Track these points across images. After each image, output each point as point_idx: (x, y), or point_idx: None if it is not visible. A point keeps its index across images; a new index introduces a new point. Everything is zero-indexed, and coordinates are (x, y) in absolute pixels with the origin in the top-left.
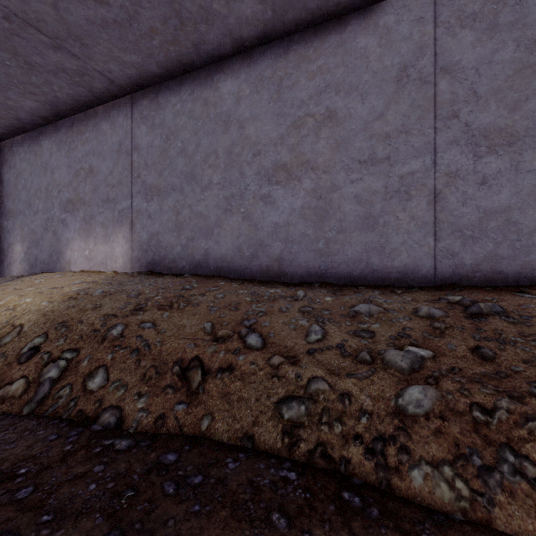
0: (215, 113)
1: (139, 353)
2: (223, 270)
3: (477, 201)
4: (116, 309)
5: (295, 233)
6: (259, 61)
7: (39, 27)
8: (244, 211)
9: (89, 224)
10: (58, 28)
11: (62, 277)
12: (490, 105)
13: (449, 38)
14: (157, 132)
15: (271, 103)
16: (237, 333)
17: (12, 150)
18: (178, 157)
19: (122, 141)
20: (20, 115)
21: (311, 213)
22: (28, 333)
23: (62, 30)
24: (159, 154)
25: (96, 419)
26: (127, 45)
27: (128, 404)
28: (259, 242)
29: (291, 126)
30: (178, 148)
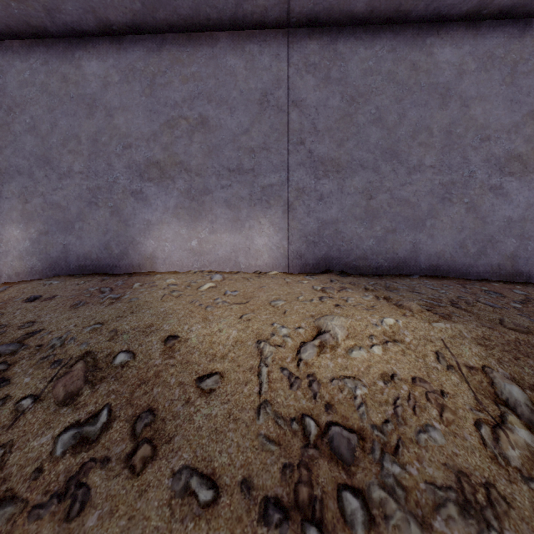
0: (428, 82)
1: None
2: (439, 268)
3: None
4: None
5: (531, 229)
6: (488, 36)
7: None
8: (468, 201)
9: (198, 201)
10: None
11: (241, 281)
12: None
13: None
14: (335, 89)
15: (503, 86)
16: None
17: None
18: (371, 126)
19: (269, 90)
20: (62, 5)
21: None
22: (529, 380)
23: None
24: (338, 118)
25: None
26: None
27: None
28: (488, 237)
29: (528, 115)
30: (371, 115)
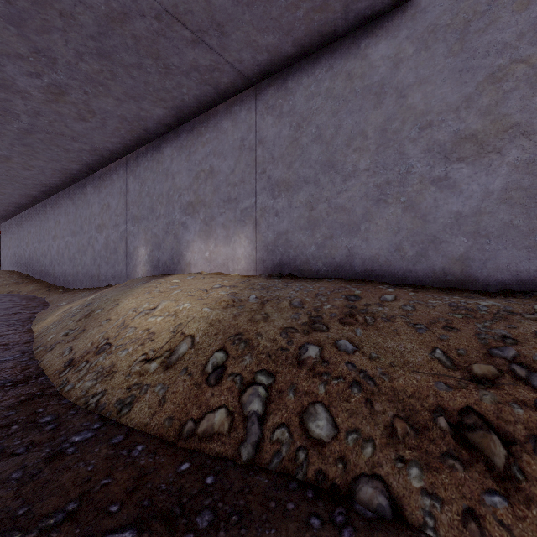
0: (362, 86)
1: (361, 388)
2: (373, 273)
3: None
4: (289, 321)
5: (491, 224)
6: (429, 8)
7: (185, 21)
8: (405, 200)
9: (209, 225)
10: (202, 18)
11: (195, 280)
12: None
13: None
14: (286, 121)
15: (450, 57)
16: (508, 372)
17: (137, 161)
18: (312, 144)
19: (245, 137)
20: (148, 126)
21: (521, 195)
22: (203, 345)
23: (206, 20)
24: (288, 145)
25: (351, 492)
26: (267, 24)
27: (392, 475)
28: (429, 238)
29: (485, 81)
30: (312, 135)
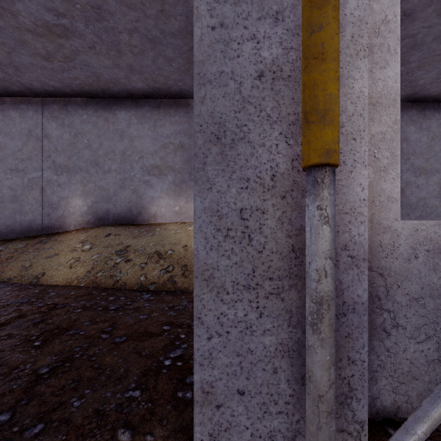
0: None
1: None
2: None
3: (416, 194)
4: None
5: None
6: None
7: None
8: None
9: (179, 186)
10: None
11: None
12: (419, 157)
13: (406, 127)
14: None
15: None
16: None
17: (67, 109)
18: None
19: None
20: (112, 88)
21: None
22: None
23: None
24: None
25: None
26: None
27: None
28: None
29: None
30: None
